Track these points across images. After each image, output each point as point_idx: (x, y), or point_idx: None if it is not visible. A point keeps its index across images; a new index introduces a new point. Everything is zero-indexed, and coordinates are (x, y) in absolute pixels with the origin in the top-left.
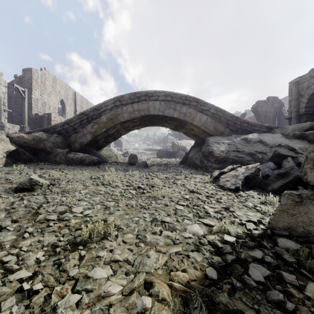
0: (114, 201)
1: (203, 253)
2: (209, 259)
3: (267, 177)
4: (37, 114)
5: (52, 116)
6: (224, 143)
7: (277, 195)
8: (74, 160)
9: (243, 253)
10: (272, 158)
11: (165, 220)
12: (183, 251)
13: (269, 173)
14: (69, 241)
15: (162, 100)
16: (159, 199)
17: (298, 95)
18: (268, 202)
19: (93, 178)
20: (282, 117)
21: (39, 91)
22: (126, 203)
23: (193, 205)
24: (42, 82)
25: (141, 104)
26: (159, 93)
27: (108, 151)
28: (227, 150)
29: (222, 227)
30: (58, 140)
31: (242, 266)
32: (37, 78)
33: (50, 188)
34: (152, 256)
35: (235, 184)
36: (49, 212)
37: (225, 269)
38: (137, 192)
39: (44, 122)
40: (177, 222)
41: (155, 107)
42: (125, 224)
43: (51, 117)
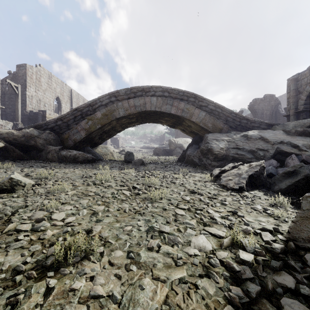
0: (104, 205)
1: (216, 281)
2: (224, 291)
3: (271, 175)
4: (32, 110)
5: (47, 113)
6: (223, 140)
7: (285, 195)
8: (67, 157)
9: (270, 281)
10: (274, 155)
11: (163, 230)
12: (189, 277)
13: (272, 171)
14: (39, 262)
15: (159, 95)
16: (156, 201)
17: (297, 92)
18: (278, 204)
19: (85, 177)
20: (279, 114)
21: (33, 88)
22: (118, 207)
23: (195, 208)
24: (37, 78)
25: (137, 100)
26: (156, 89)
27: (103, 149)
28: (227, 147)
29: (234, 240)
30: (51, 136)
31: (271, 302)
32: (32, 74)
33: (34, 188)
34: (148, 287)
35: (239, 183)
36: (24, 219)
37: (249, 307)
38: (132, 193)
39: (39, 119)
40: (179, 231)
41: (152, 103)
42: (114, 236)
43: (46, 114)
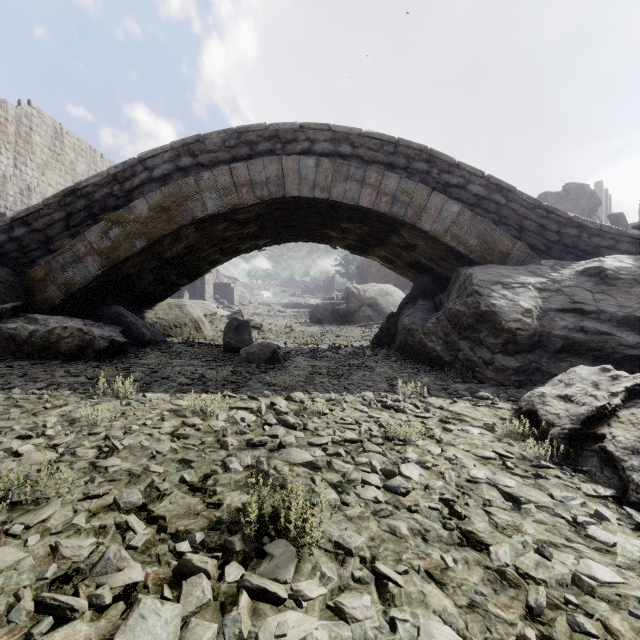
0: None
1: None
2: None
3: None
4: (2, 213)
5: None
6: (526, 285)
7: None
8: (22, 341)
9: None
10: None
11: None
12: None
13: None
14: None
15: (323, 153)
16: None
17: None
18: None
19: None
20: None
21: (9, 156)
22: None
23: None
24: (21, 134)
25: (258, 165)
26: (316, 133)
27: (172, 311)
28: (541, 307)
29: None
30: None
31: None
32: (4, 122)
33: None
34: None
35: None
36: None
37: None
38: None
39: None
40: None
41: (302, 175)
42: None
43: None
